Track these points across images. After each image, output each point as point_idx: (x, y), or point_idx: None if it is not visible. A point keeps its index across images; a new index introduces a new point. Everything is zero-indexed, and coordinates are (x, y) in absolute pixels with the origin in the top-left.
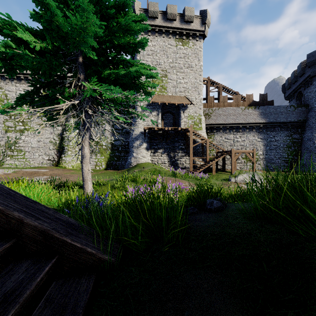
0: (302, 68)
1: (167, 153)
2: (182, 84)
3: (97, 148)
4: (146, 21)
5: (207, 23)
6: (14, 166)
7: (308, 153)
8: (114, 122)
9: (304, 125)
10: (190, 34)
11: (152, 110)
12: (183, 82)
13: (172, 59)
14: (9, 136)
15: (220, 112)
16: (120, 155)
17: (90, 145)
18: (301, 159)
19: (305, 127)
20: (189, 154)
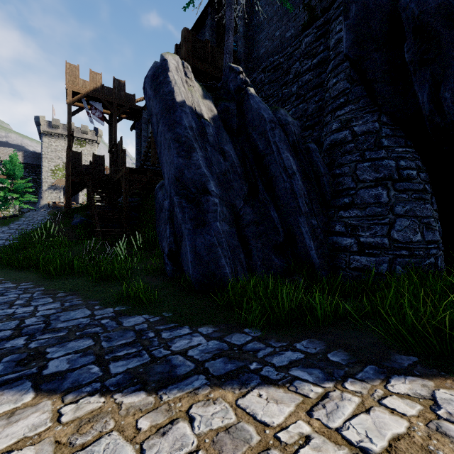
0: None
1: None
2: None
3: (4, 214)
4: (50, 130)
5: (99, 136)
6: None
7: None
8: None
9: None
10: (87, 142)
11: (55, 189)
12: None
13: None
14: None
15: None
16: None
17: None
18: None
19: None
20: None
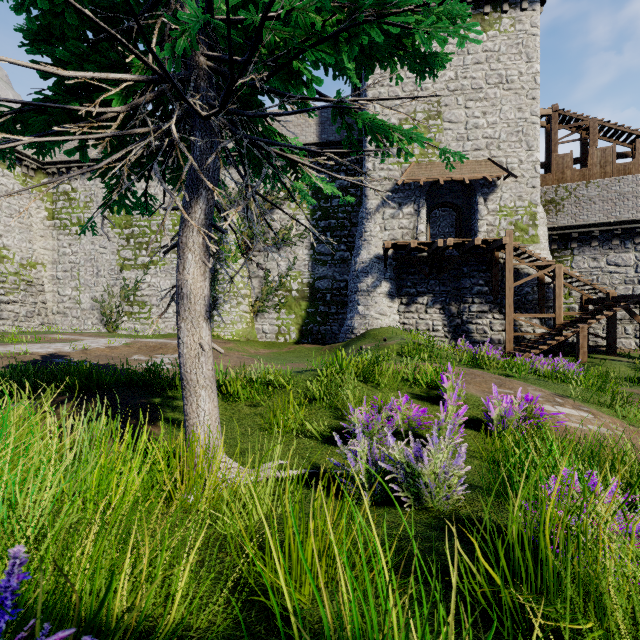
0: None
1: (440, 305)
2: (483, 128)
3: (280, 297)
4: None
5: None
6: (133, 333)
7: None
8: (315, 239)
9: None
10: None
11: (403, 202)
12: (484, 124)
13: (453, 72)
14: (126, 277)
15: (592, 194)
16: (328, 311)
17: (266, 290)
18: None
19: None
20: (501, 306)
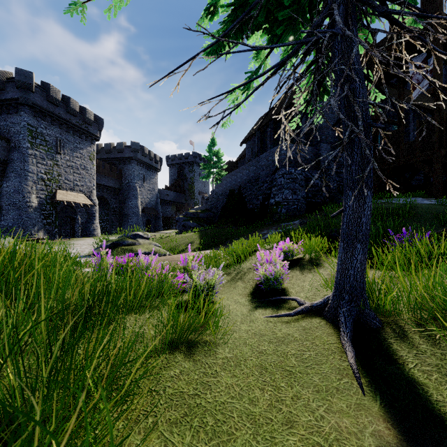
0: (2, 80)
1: None
2: None
3: None
4: None
5: None
6: None
7: (17, 211)
8: None
9: (4, 168)
10: None
11: None
12: None
13: None
14: None
15: None
16: None
17: None
18: (4, 219)
19: (6, 171)
20: None
